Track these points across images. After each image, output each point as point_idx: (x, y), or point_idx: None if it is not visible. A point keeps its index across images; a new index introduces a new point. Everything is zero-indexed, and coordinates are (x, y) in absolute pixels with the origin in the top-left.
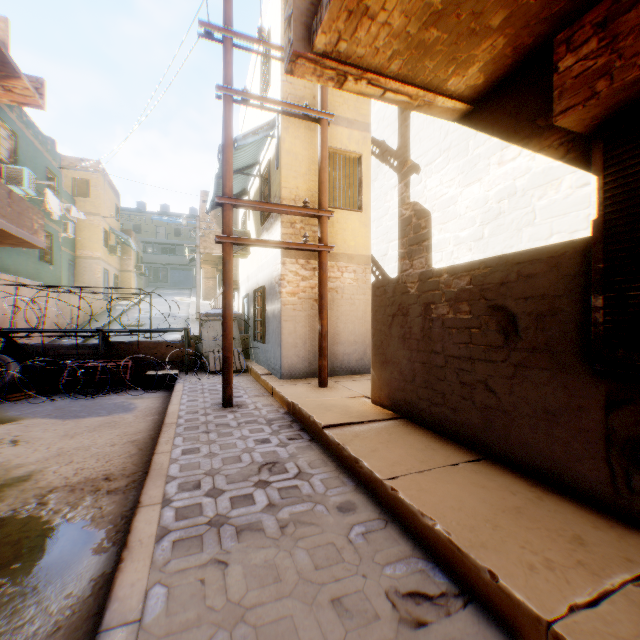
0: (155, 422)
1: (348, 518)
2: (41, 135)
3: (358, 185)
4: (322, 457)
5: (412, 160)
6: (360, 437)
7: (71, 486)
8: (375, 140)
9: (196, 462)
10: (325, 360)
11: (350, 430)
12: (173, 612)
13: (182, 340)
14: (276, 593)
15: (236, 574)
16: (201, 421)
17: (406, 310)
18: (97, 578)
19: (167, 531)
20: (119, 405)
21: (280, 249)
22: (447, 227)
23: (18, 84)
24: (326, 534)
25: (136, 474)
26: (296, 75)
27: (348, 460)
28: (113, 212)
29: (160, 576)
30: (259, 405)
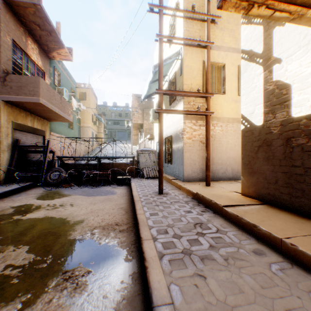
0: (127, 199)
1: (264, 259)
2: (69, 73)
3: (223, 80)
4: (226, 222)
5: (274, 56)
6: (248, 213)
7: (102, 227)
8: (244, 51)
9: (159, 220)
10: (209, 172)
11: (239, 209)
12: (189, 302)
13: (131, 162)
14: (245, 300)
15: (214, 284)
16: (151, 200)
17: (269, 143)
18: (131, 274)
19: (162, 254)
20: (108, 191)
21: (183, 115)
22: (305, 91)
23: (63, 51)
24: (255, 267)
25: (129, 223)
26: (223, 9)
27: (246, 225)
28: (95, 106)
29: (171, 279)
30: (176, 194)
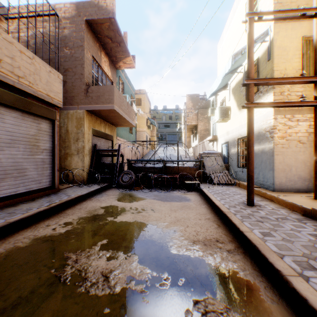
0: (208, 209)
1: None
2: (129, 81)
3: None
4: None
5: None
6: None
7: (201, 241)
8: None
9: (282, 244)
10: None
11: None
12: None
13: (196, 166)
14: None
15: None
16: (245, 213)
17: None
18: None
19: None
20: (180, 197)
21: (272, 110)
22: None
23: (128, 59)
24: None
25: (232, 241)
26: None
27: None
28: (148, 111)
29: None
30: (272, 207)
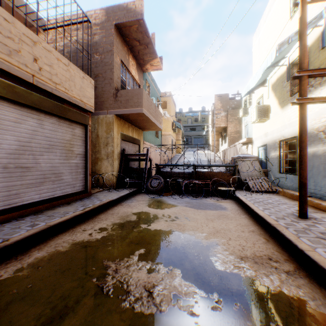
0: (250, 219)
1: None
2: (155, 84)
3: None
4: None
5: None
6: None
7: (250, 258)
8: None
9: None
10: None
11: None
12: None
13: (229, 171)
14: None
15: None
16: (299, 227)
17: None
18: None
19: None
20: (214, 205)
21: None
22: None
23: (155, 61)
24: None
25: (289, 261)
26: None
27: None
28: (174, 114)
29: None
30: None
